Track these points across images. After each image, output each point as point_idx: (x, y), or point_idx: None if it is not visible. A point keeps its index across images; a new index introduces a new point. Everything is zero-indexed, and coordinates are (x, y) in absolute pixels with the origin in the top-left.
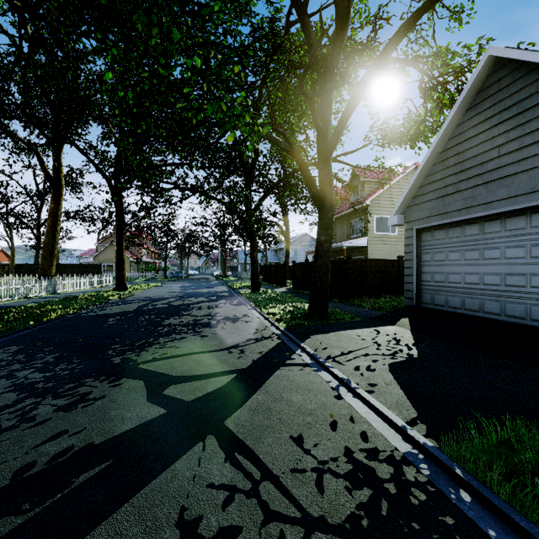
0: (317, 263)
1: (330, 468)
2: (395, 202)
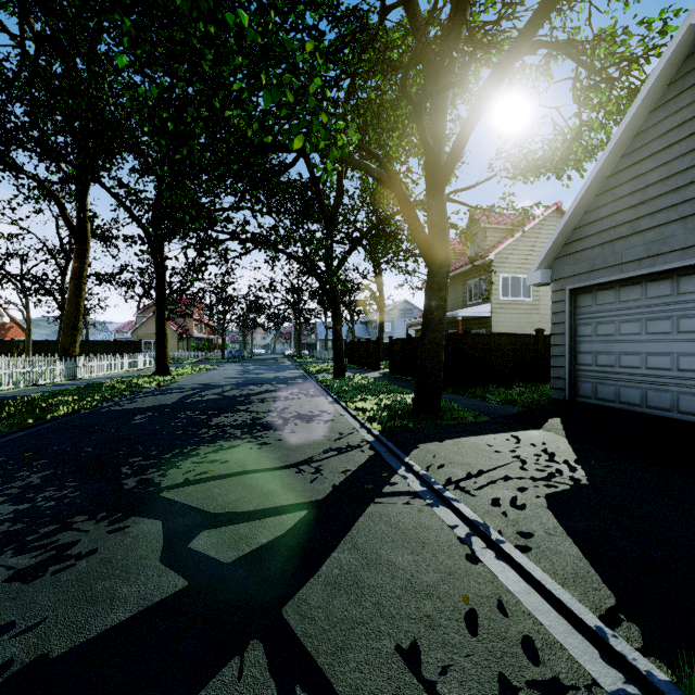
0: (426, 338)
1: None
2: (528, 256)
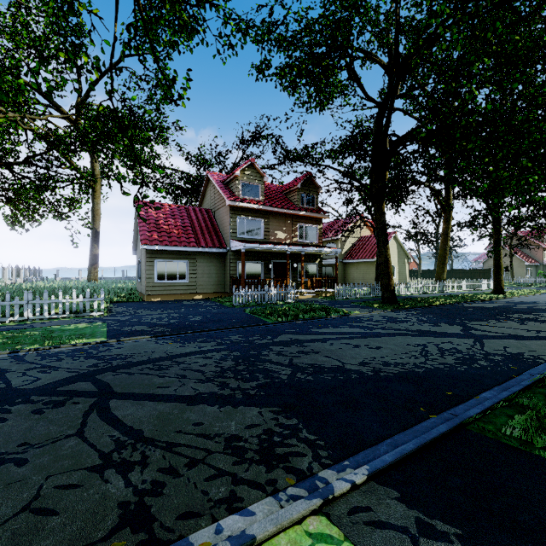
0: None
1: (506, 351)
2: None
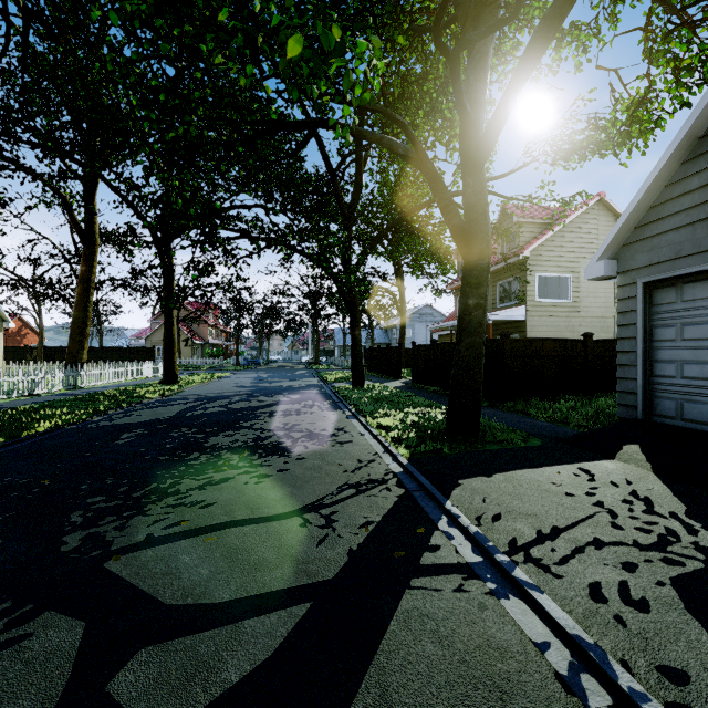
0: (463, 344)
1: None
2: (567, 253)
